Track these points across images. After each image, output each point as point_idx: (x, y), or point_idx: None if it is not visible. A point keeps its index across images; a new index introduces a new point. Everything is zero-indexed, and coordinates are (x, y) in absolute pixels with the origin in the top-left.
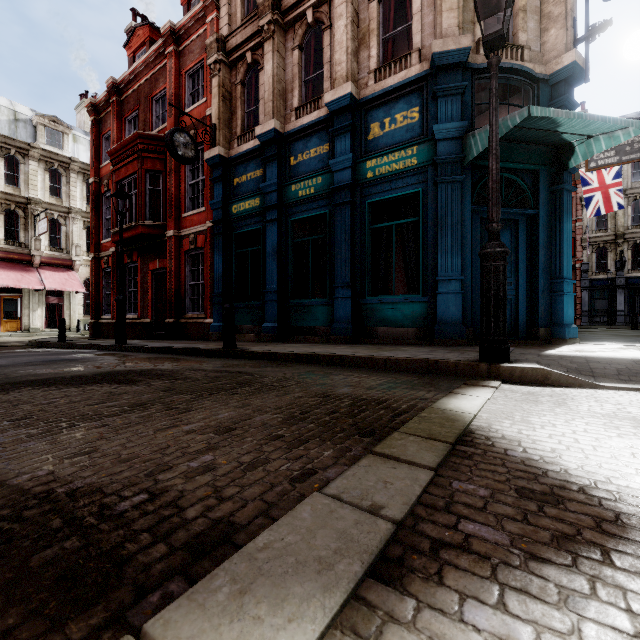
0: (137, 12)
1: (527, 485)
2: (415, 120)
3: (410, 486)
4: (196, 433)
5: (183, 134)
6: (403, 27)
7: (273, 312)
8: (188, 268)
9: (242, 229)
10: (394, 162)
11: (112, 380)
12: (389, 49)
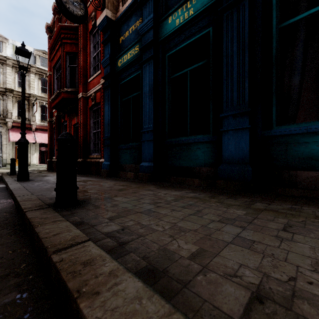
0: None
1: None
2: None
3: None
4: None
5: None
6: None
7: (149, 151)
8: (92, 120)
9: (125, 79)
10: None
11: None
12: None
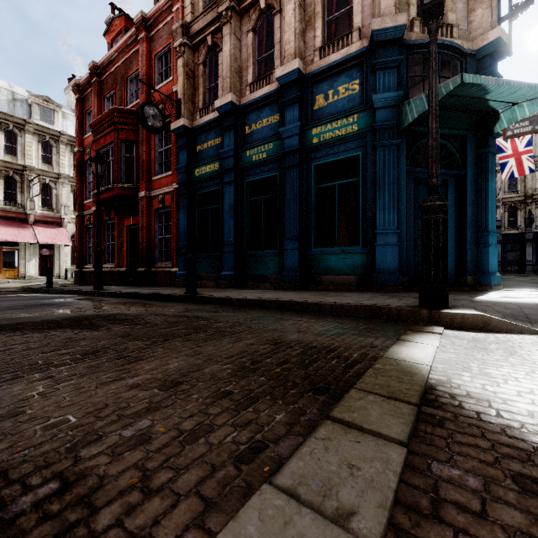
0: (115, 6)
1: (524, 470)
2: (356, 91)
3: (382, 473)
4: (140, 388)
5: (152, 107)
6: (345, 10)
7: (230, 262)
8: (157, 224)
9: (203, 190)
10: (337, 129)
11: (77, 325)
12: (332, 30)
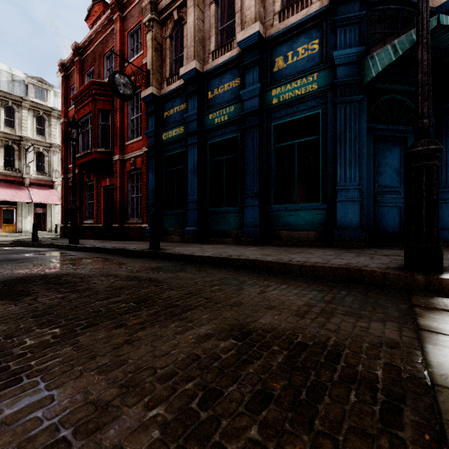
0: None
1: None
2: (315, 51)
3: None
4: None
5: (122, 76)
6: None
7: (194, 218)
8: (130, 184)
9: (170, 152)
10: (296, 88)
11: (4, 292)
12: None
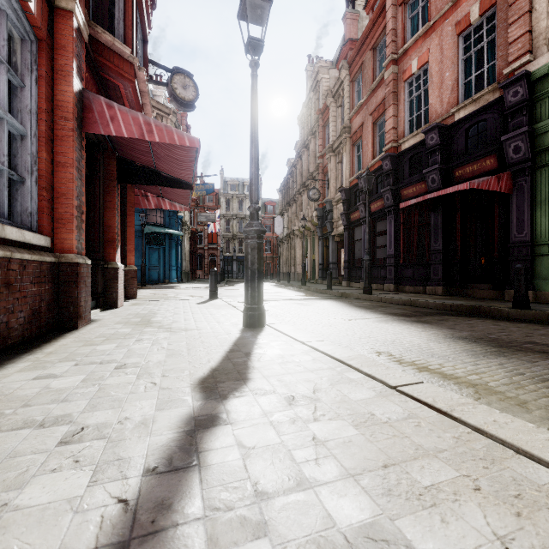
0: None
1: None
2: None
3: None
4: None
5: None
6: None
7: None
8: None
9: None
10: None
11: None
12: None
